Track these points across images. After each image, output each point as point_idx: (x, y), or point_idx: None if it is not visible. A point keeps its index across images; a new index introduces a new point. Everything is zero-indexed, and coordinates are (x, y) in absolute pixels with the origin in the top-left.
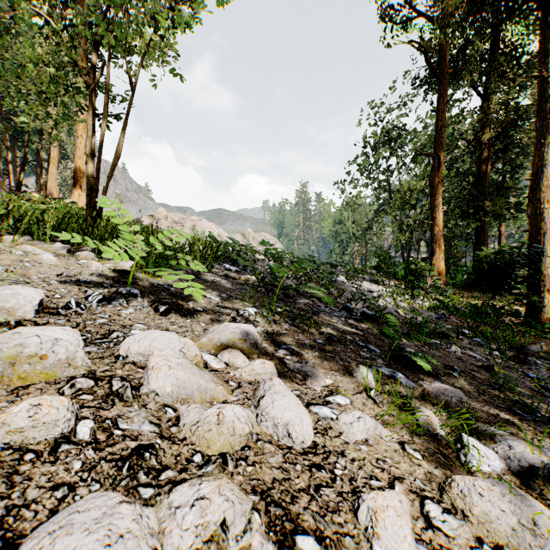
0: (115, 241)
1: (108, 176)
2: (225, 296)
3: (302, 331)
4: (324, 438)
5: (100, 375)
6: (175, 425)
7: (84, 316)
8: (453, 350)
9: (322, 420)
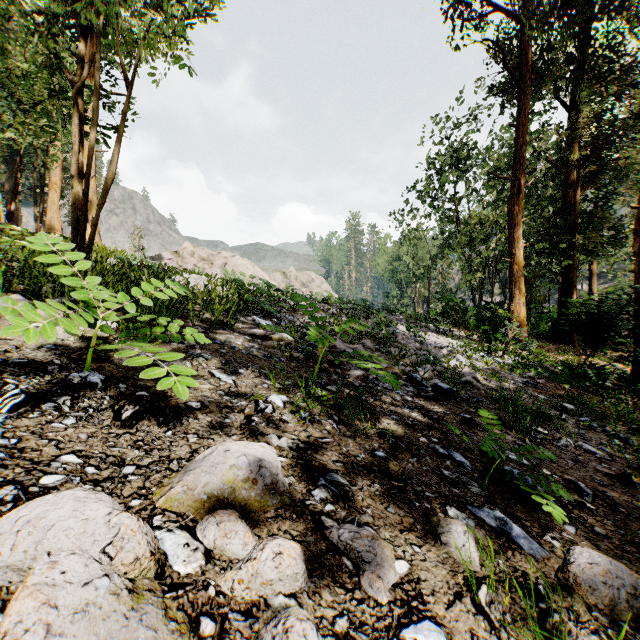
0: (39, 307)
1: (99, 203)
2: (244, 371)
3: (352, 432)
4: None
5: None
6: None
7: None
8: (563, 443)
9: None
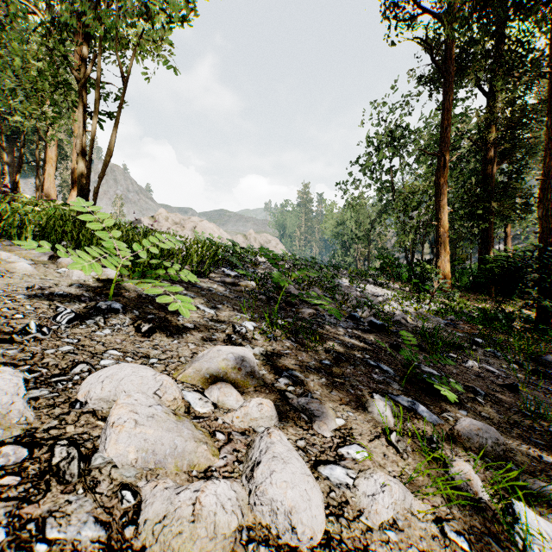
0: (88, 250)
1: (99, 176)
2: (221, 307)
3: (306, 349)
4: (339, 524)
5: (41, 436)
6: (132, 523)
7: (45, 343)
8: (470, 364)
9: (335, 490)
